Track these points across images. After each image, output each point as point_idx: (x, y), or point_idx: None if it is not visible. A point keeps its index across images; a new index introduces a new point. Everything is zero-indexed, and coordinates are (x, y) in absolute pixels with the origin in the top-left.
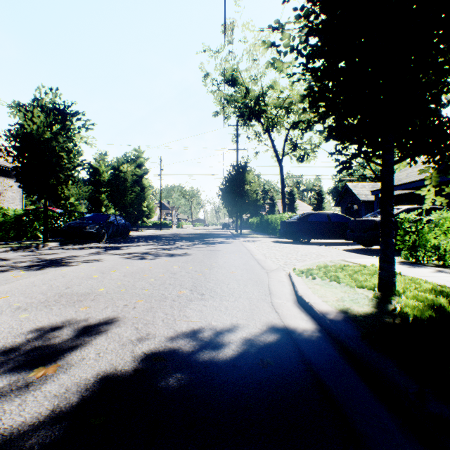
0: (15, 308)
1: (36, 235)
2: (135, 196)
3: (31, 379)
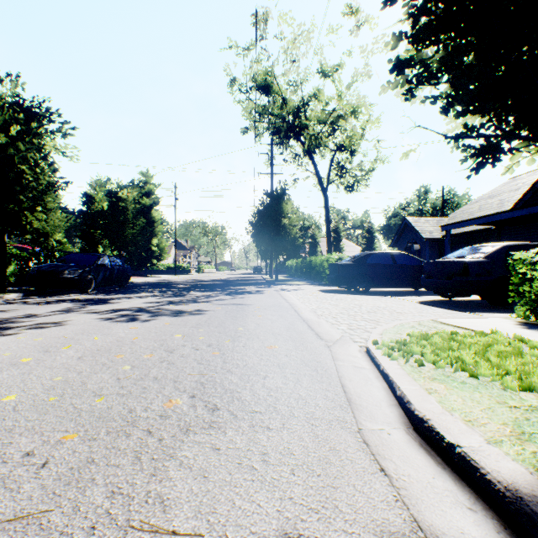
0: None
1: None
2: (138, 231)
3: None
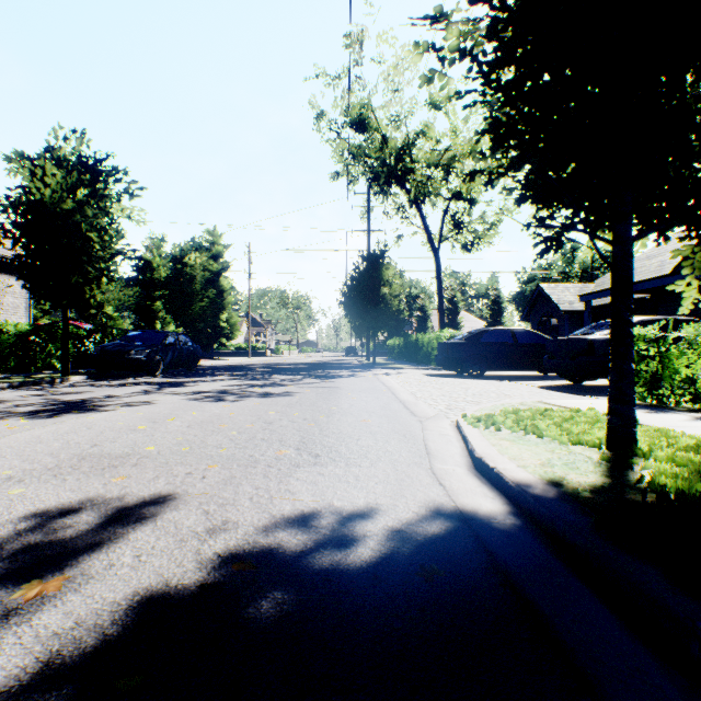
0: (4, 478)
1: (50, 365)
2: (208, 304)
3: (15, 603)
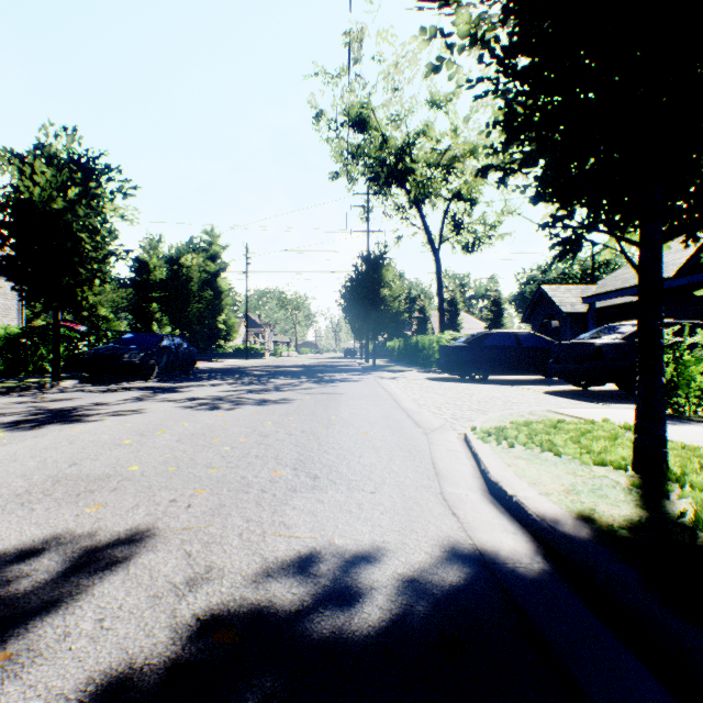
0: None
1: (42, 369)
2: (205, 305)
3: None
